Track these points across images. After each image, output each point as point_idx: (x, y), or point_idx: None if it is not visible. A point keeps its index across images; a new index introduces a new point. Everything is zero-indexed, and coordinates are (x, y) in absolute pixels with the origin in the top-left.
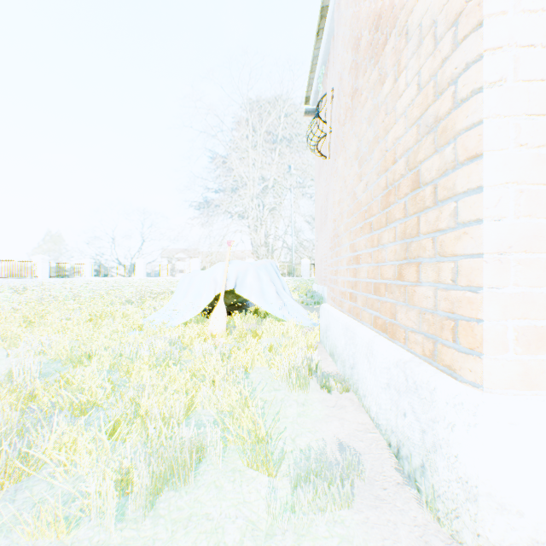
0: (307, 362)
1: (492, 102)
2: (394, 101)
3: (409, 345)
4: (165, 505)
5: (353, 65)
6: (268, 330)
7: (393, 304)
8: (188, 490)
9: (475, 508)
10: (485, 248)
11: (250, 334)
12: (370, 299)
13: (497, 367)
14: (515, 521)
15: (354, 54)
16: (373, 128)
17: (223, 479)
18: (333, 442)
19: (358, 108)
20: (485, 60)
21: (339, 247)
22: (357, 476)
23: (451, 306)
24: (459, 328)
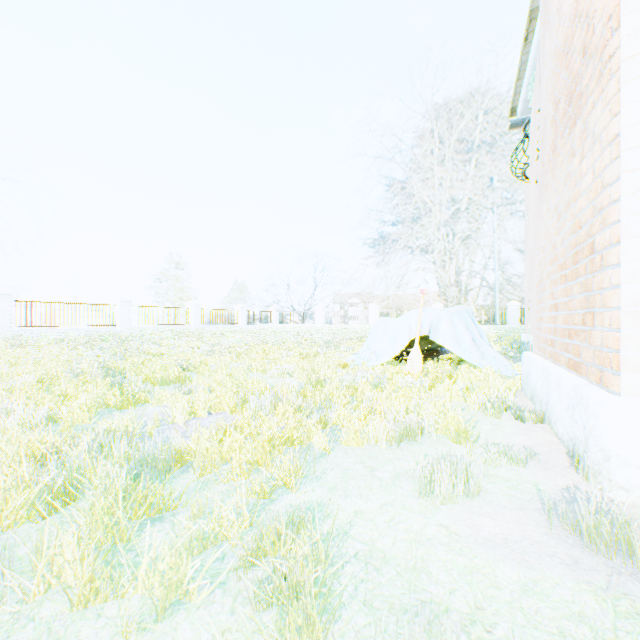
0: (502, 398)
1: (631, 207)
2: (580, 178)
3: (588, 377)
4: (405, 447)
5: (553, 121)
6: (463, 375)
7: (580, 346)
8: (416, 445)
9: (608, 464)
10: (624, 303)
11: (444, 377)
12: (565, 343)
13: (634, 382)
14: (635, 471)
15: (553, 112)
16: (567, 191)
17: (437, 445)
18: (519, 444)
19: (556, 167)
20: (625, 180)
21: (543, 294)
22: (534, 459)
23: (608, 343)
24: (612, 358)
